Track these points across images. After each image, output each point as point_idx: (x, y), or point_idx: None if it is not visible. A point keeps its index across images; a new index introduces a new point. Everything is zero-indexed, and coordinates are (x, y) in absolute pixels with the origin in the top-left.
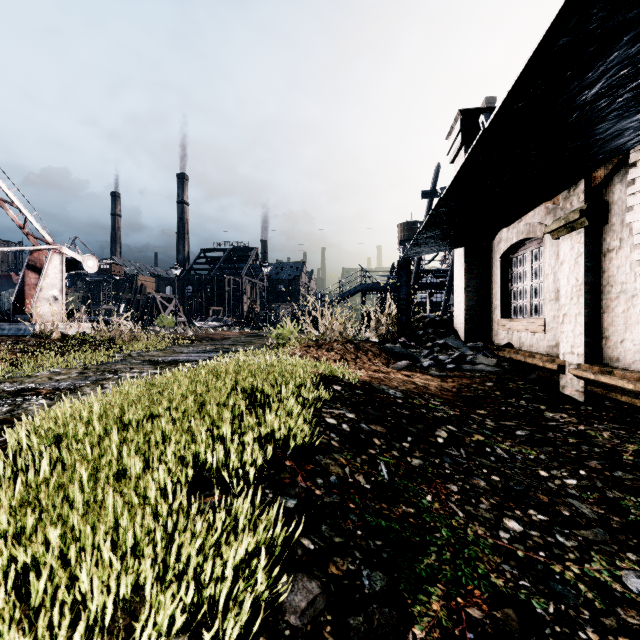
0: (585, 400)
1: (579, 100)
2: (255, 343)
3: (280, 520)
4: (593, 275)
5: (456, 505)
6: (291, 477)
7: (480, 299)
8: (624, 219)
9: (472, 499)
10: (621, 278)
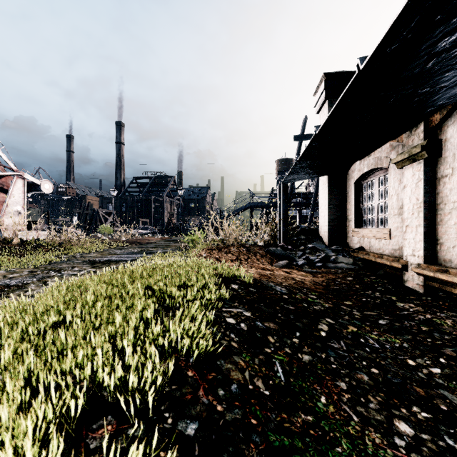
0: (424, 292)
1: (439, 46)
2: (172, 246)
3: None
4: (430, 196)
5: (349, 407)
6: (193, 391)
7: (339, 214)
8: (456, 152)
9: (361, 398)
10: (453, 198)
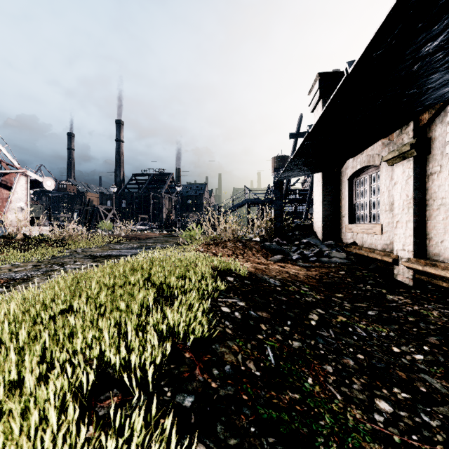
0: (414, 285)
1: (423, 51)
2: (170, 241)
3: (174, 435)
4: (419, 192)
5: (333, 387)
6: (189, 370)
7: (333, 210)
8: (444, 150)
9: (346, 380)
10: (441, 194)
